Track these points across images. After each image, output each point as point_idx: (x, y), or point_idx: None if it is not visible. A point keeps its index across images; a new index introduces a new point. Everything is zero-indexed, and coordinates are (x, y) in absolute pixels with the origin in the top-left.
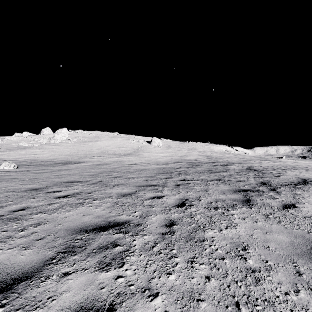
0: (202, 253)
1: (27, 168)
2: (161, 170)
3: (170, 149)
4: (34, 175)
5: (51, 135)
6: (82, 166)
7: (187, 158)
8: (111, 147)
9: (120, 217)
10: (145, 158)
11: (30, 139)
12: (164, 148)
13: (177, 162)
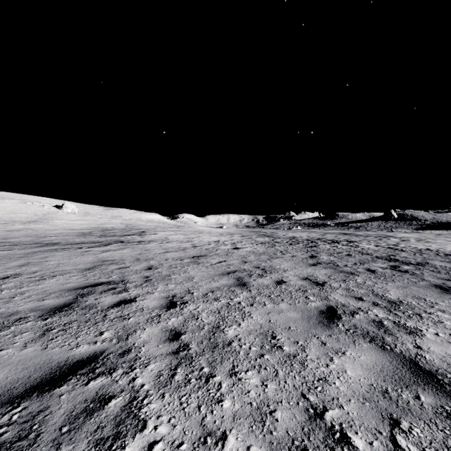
0: (86, 240)
1: None
2: (77, 233)
3: (89, 216)
4: None
5: None
6: None
7: (105, 226)
8: (3, 213)
9: (63, 239)
10: (57, 226)
11: None
12: (81, 216)
13: (93, 228)
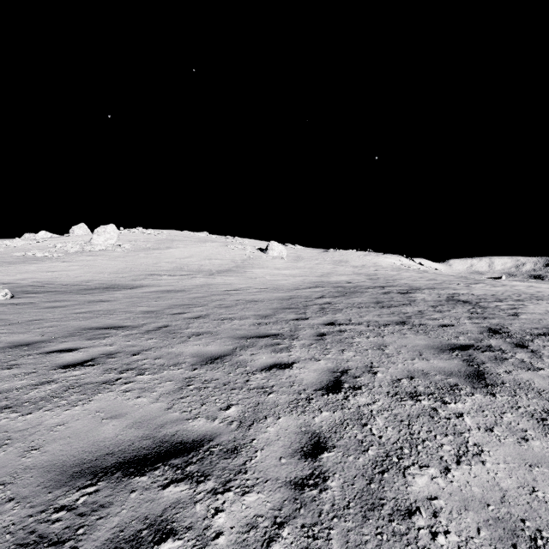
0: None
1: (30, 298)
2: (286, 303)
3: (302, 262)
4: (38, 313)
5: (88, 237)
6: (137, 294)
7: (333, 278)
8: (195, 260)
9: (191, 425)
10: (255, 279)
11: (49, 245)
12: (290, 261)
13: (314, 286)
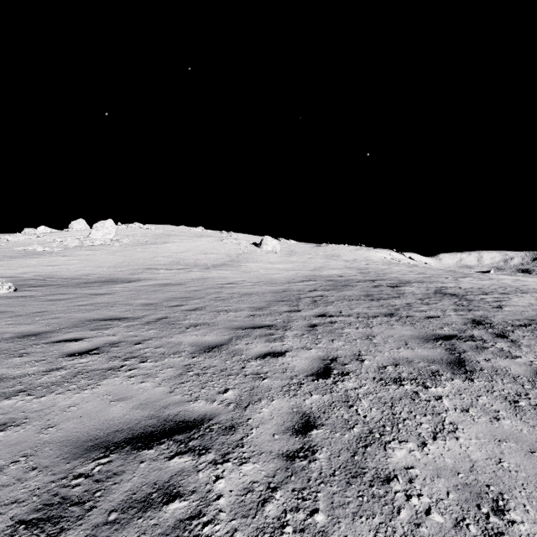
0: (392, 527)
1: (33, 291)
2: (279, 296)
3: (295, 257)
4: (42, 306)
5: (86, 232)
6: (136, 287)
7: (325, 272)
8: (191, 254)
9: (192, 406)
10: (249, 273)
11: (49, 239)
12: (284, 256)
13: (307, 279)
